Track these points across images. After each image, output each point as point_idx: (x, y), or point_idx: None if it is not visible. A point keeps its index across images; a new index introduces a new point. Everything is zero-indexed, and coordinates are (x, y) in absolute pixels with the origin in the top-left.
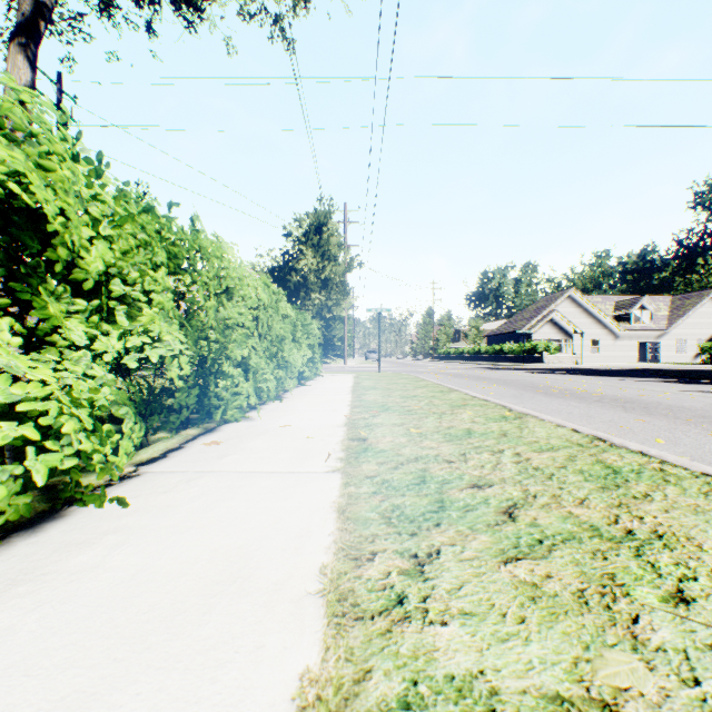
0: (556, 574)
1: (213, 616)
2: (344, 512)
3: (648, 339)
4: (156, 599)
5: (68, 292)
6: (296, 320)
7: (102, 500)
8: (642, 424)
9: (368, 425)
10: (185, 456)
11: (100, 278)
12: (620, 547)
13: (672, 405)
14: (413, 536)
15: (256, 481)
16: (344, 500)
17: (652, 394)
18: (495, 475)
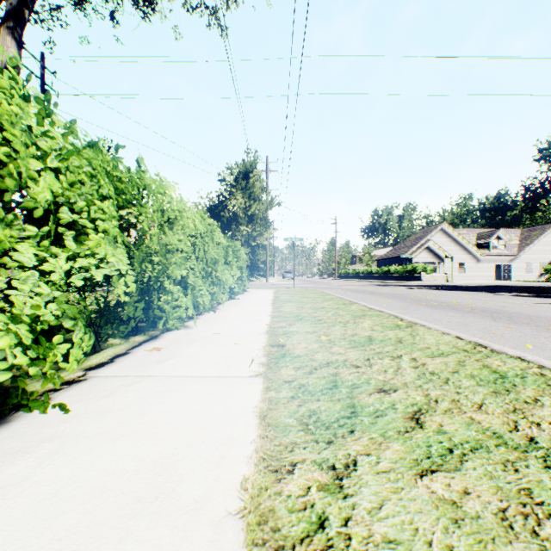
0: (473, 490)
1: (128, 545)
2: (265, 418)
3: (502, 262)
4: (74, 521)
5: (19, 218)
6: (228, 247)
7: (46, 406)
8: (510, 331)
9: (286, 333)
10: (129, 361)
11: (50, 207)
12: (527, 458)
13: (531, 315)
14: (329, 445)
15: (188, 385)
16: (265, 405)
17: (512, 306)
18: (398, 380)
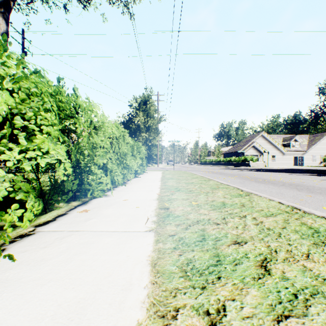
0: None
1: None
2: (155, 265)
3: (298, 155)
4: None
5: None
6: (133, 145)
7: None
8: (310, 198)
9: (169, 199)
10: (66, 220)
11: (8, 116)
12: None
13: (321, 187)
14: (203, 290)
15: (103, 238)
16: (155, 254)
17: (308, 181)
18: (246, 234)
